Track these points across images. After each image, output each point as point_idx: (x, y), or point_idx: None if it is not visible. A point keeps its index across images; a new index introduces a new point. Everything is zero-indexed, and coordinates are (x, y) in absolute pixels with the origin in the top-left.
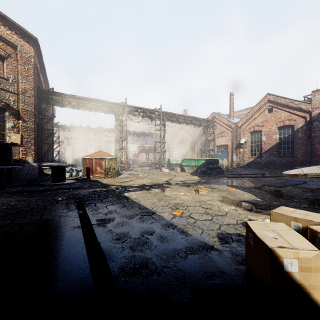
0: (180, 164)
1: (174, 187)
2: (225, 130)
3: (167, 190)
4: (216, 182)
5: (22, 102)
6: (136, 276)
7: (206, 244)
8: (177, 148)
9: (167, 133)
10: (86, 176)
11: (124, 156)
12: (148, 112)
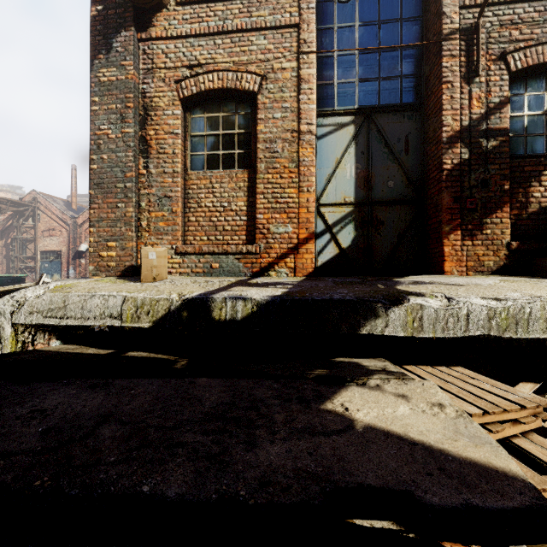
0: None
1: None
2: (57, 226)
3: None
4: None
5: None
6: None
7: None
8: None
9: None
10: None
11: None
12: None
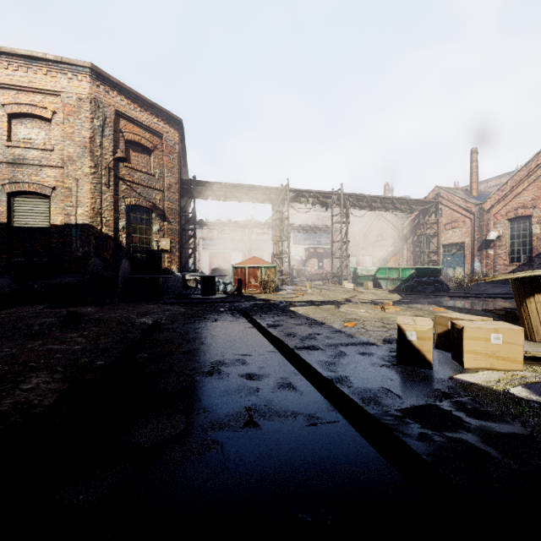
0: (373, 277)
1: (353, 304)
2: (458, 217)
3: (343, 307)
4: (425, 302)
5: (167, 200)
6: (305, 349)
7: (368, 342)
8: (371, 250)
9: (354, 226)
10: (236, 291)
11: (284, 264)
12: (321, 197)
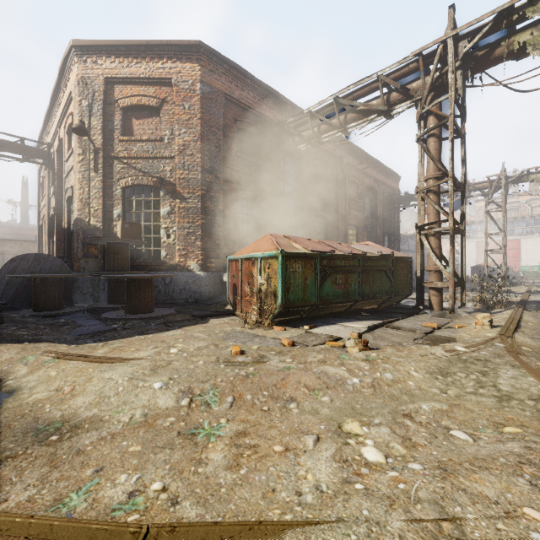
0: None
1: None
2: None
3: None
4: None
5: (180, 168)
6: None
7: None
8: None
9: None
10: None
11: None
12: None
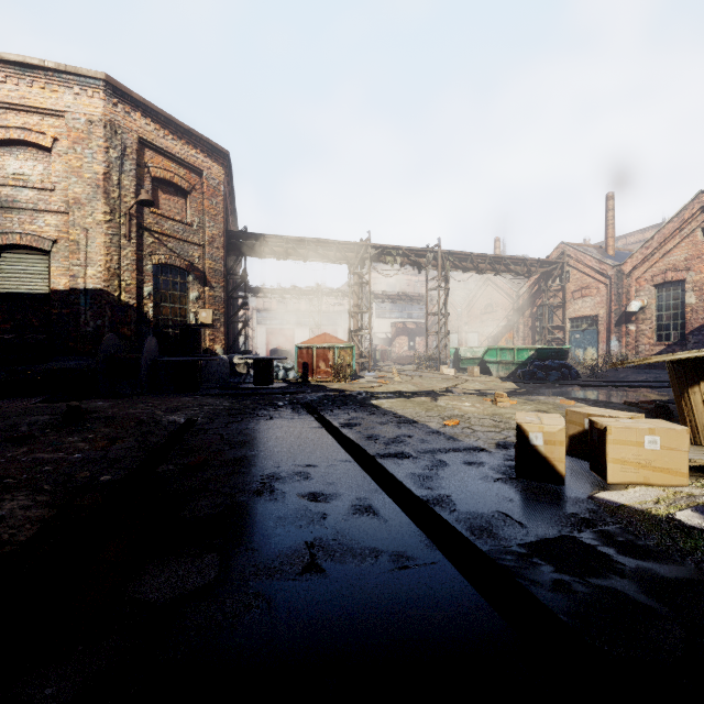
0: (480, 360)
1: (455, 396)
2: (590, 282)
3: (441, 399)
4: (549, 393)
5: (209, 258)
6: (391, 457)
7: (476, 447)
8: (477, 325)
9: (455, 294)
10: (300, 379)
11: (364, 344)
12: (412, 255)
